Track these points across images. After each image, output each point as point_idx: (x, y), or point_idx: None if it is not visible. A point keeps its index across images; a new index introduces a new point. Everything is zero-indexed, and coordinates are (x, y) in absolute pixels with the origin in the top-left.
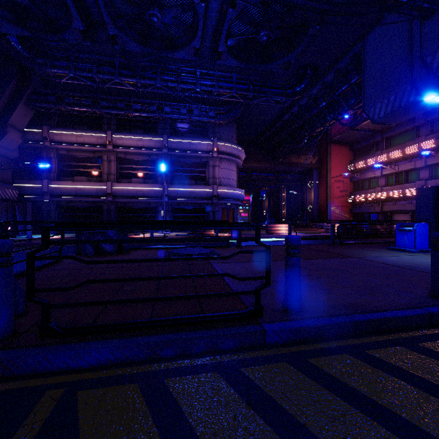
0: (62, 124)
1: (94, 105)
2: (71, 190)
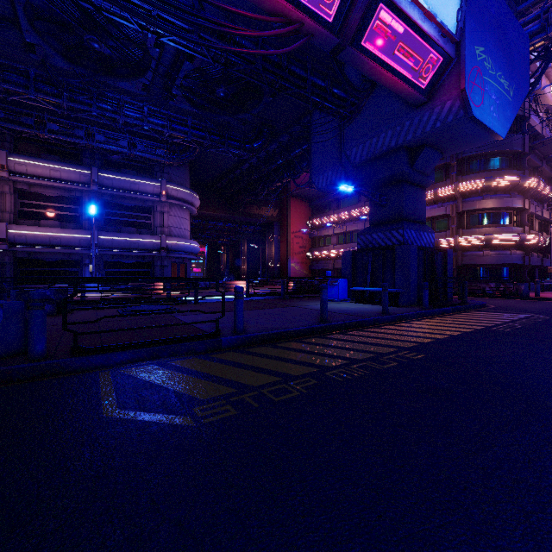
0: None
1: None
2: None
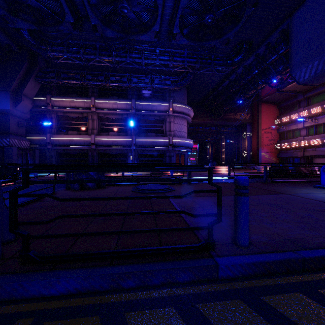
0: (60, 93)
1: (82, 79)
2: (66, 141)
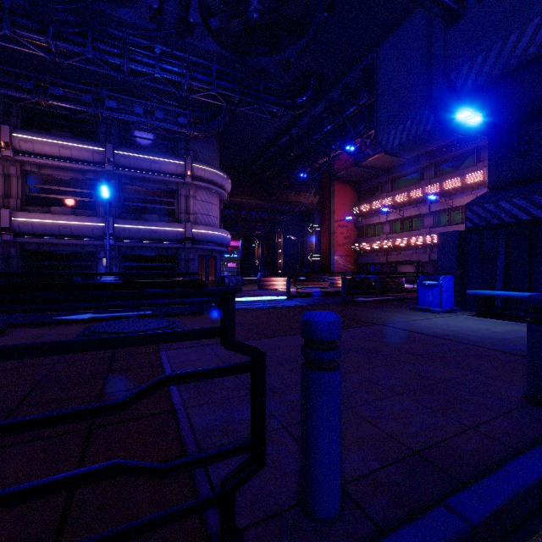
0: None
1: None
2: None
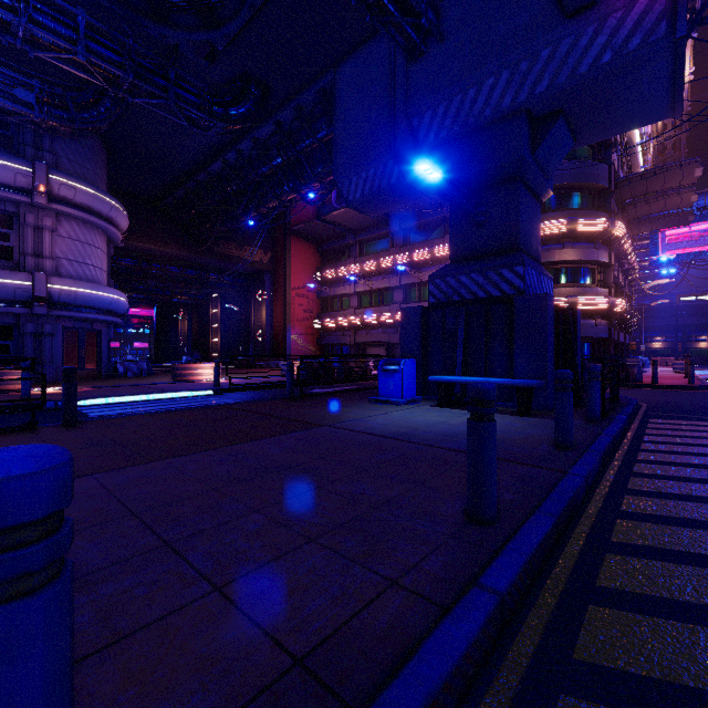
0: None
1: None
2: None
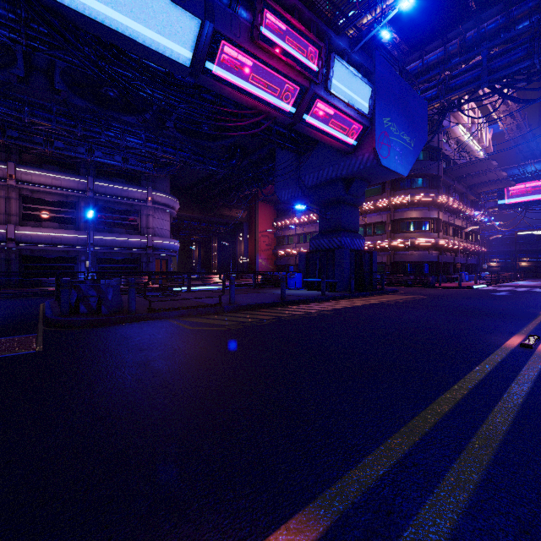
0: None
1: None
2: None
